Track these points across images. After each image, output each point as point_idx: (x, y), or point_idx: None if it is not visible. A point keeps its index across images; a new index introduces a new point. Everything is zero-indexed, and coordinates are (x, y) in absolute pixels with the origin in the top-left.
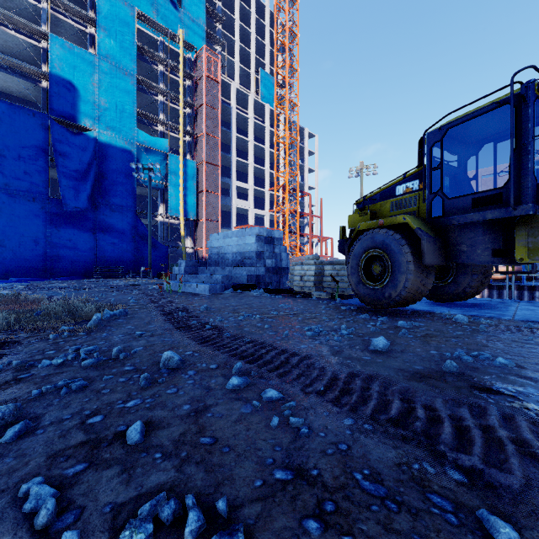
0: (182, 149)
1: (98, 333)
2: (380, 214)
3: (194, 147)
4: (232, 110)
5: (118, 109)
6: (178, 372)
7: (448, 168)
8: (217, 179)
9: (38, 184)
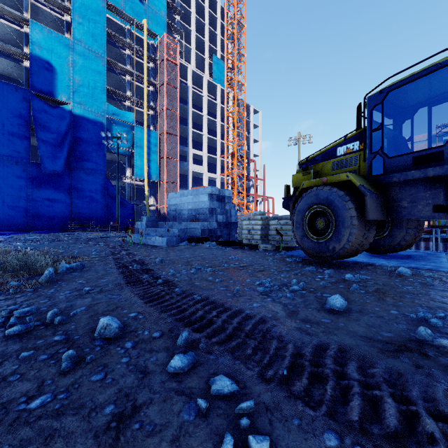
0: (146, 121)
1: (46, 289)
2: (322, 173)
3: (156, 120)
4: (189, 89)
5: (90, 86)
6: (114, 344)
7: (386, 131)
8: (176, 147)
9: (20, 149)
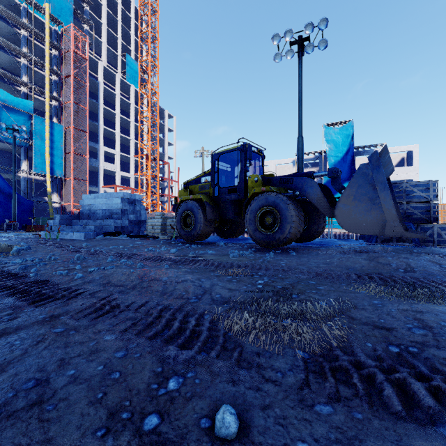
0: (48, 113)
1: (24, 256)
2: (194, 191)
3: (61, 112)
4: (100, 85)
5: None
6: (85, 261)
7: (224, 172)
8: (85, 144)
9: None
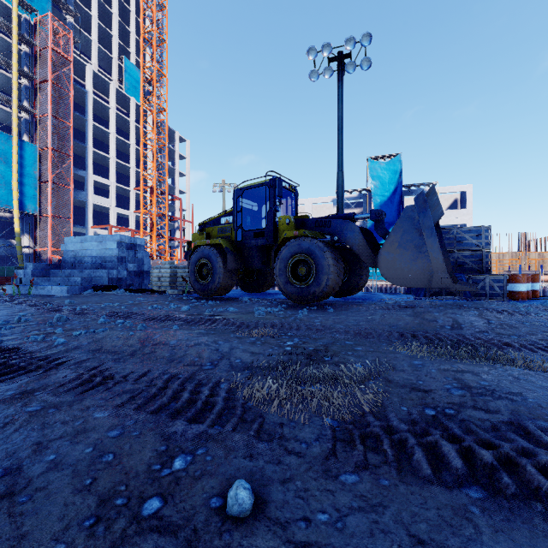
0: (16, 128)
1: None
2: (212, 235)
3: (34, 128)
4: (89, 95)
5: None
6: (68, 322)
7: (249, 211)
8: (68, 171)
9: None
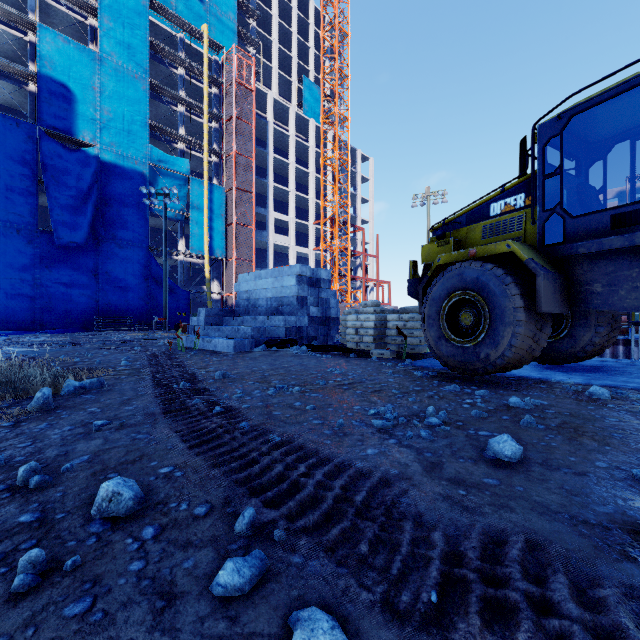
0: (207, 171)
1: (34, 424)
2: (467, 243)
3: (221, 170)
4: (269, 126)
5: (126, 120)
6: (123, 531)
7: (565, 177)
8: (251, 209)
9: (23, 212)
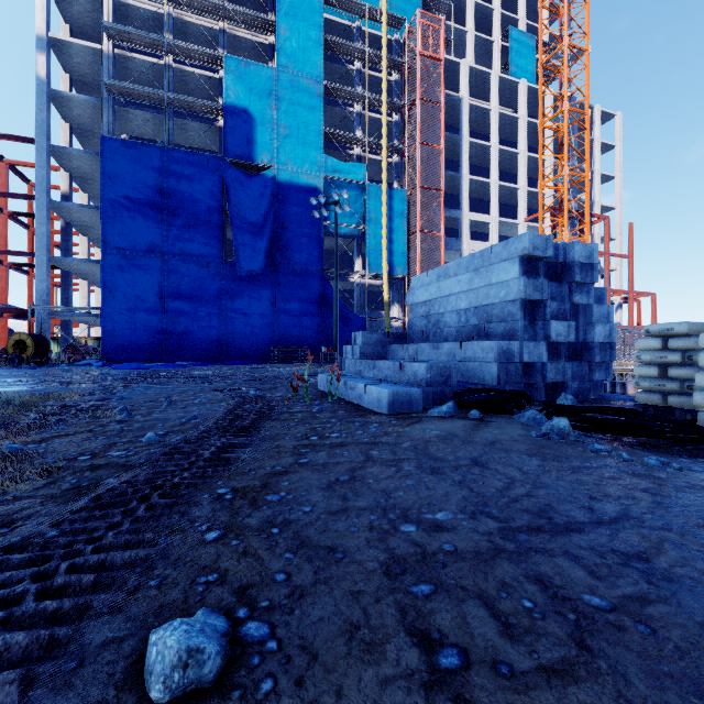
0: (385, 174)
1: None
2: None
3: (403, 170)
4: (463, 103)
5: (301, 133)
6: None
7: None
8: (438, 212)
9: (212, 245)
